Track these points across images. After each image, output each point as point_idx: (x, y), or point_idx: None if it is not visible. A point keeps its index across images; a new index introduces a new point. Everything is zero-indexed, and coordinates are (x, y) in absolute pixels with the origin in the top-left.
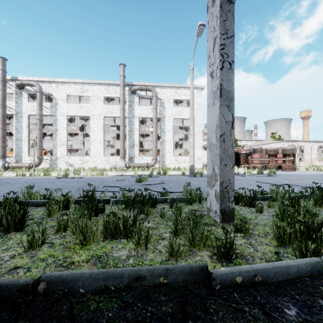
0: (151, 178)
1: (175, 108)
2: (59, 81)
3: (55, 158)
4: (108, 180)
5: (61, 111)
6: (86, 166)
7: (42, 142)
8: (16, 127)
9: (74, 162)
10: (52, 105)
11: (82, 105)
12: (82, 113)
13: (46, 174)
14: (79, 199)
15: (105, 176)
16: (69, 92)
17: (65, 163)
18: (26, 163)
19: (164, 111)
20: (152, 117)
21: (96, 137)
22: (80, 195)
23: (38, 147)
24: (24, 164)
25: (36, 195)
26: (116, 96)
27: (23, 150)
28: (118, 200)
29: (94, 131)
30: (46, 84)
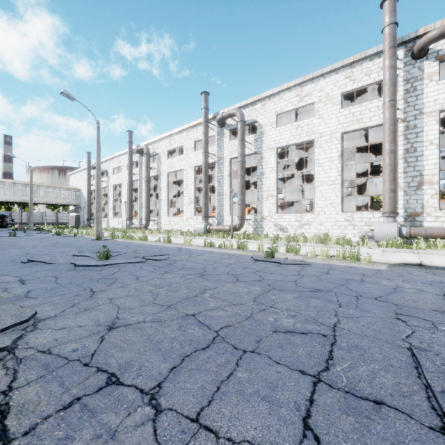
0: None
1: None
2: (266, 96)
3: (260, 218)
4: (406, 295)
5: (269, 143)
6: (306, 232)
7: (243, 194)
8: (218, 179)
9: (288, 224)
10: (257, 137)
11: (300, 124)
12: (300, 138)
13: (240, 247)
14: None
15: (367, 266)
16: (279, 108)
17: (274, 225)
18: (226, 225)
19: None
20: None
21: (325, 177)
22: None
23: (239, 202)
24: (225, 227)
25: None
26: (371, 81)
27: (225, 208)
28: None
29: (321, 166)
30: (249, 108)
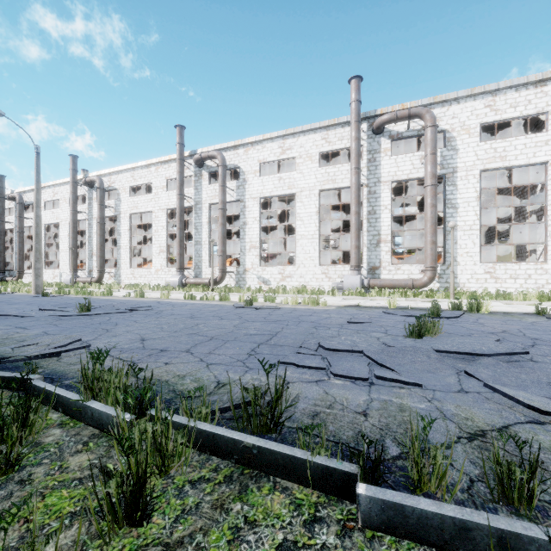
0: (444, 323)
1: (485, 144)
2: (249, 142)
3: (242, 270)
4: (329, 320)
5: (252, 191)
6: (288, 284)
7: (225, 245)
8: (195, 225)
9: (271, 276)
10: (239, 184)
11: (282, 176)
12: (282, 190)
13: (222, 298)
14: (219, 435)
15: (321, 308)
16: (262, 157)
17: (257, 278)
18: (206, 278)
19: (453, 157)
20: (421, 176)
21: (305, 231)
22: (231, 404)
23: (219, 253)
24: (204, 280)
25: (112, 383)
26: (343, 146)
27: (204, 259)
28: (403, 507)
29: (301, 220)
30: (231, 152)
